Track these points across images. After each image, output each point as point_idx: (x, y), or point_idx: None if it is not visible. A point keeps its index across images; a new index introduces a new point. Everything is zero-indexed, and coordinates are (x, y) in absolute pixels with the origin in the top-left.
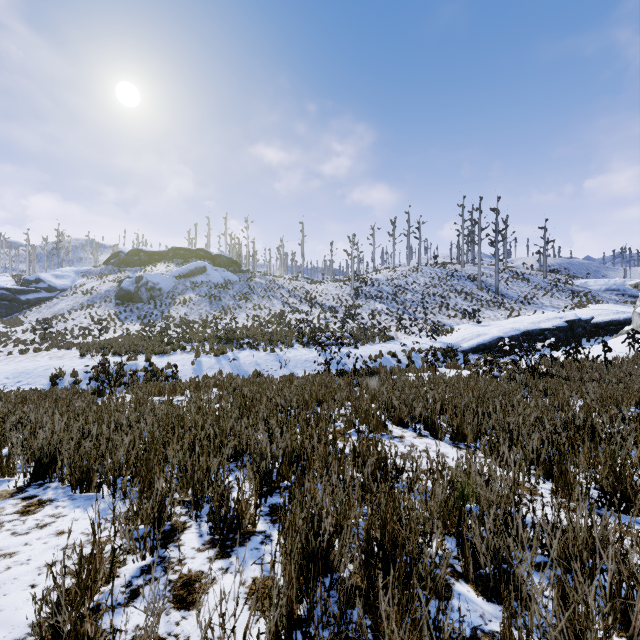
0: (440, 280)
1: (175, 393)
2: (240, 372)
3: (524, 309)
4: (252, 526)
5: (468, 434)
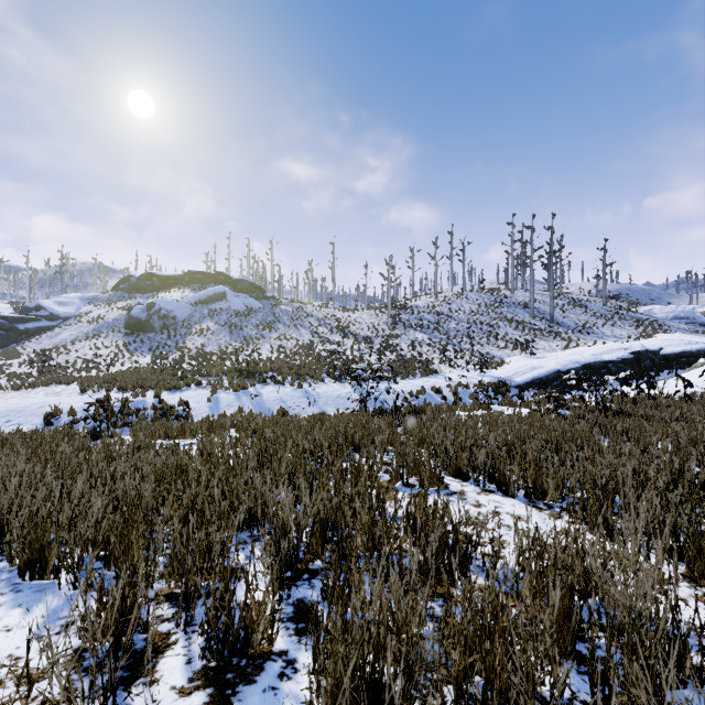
0: (488, 307)
1: (184, 435)
2: (263, 410)
3: (583, 339)
4: (267, 643)
5: (548, 490)
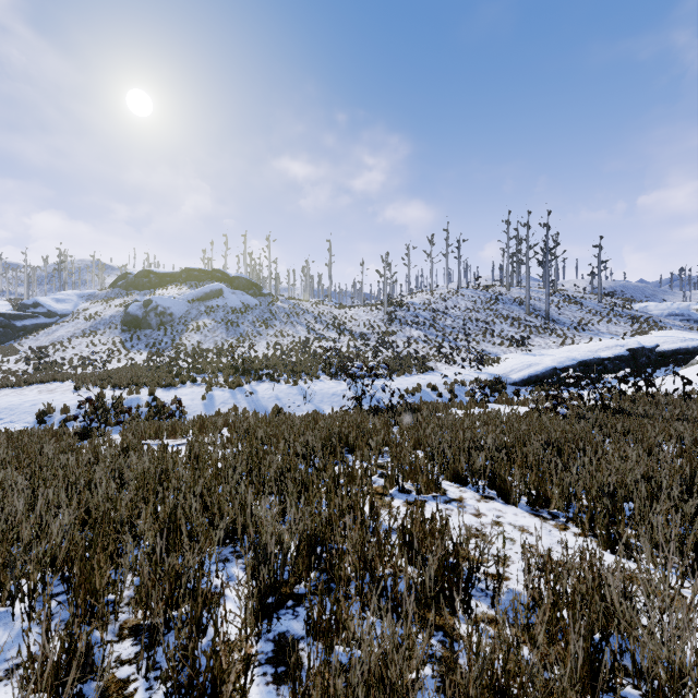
0: (483, 304)
1: (175, 435)
2: (258, 408)
3: (578, 336)
4: (240, 694)
5: (552, 497)
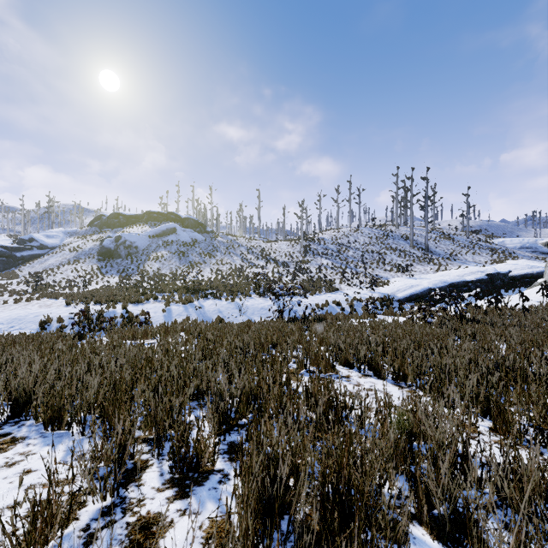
0: (377, 239)
1: (147, 337)
2: (205, 318)
3: (450, 264)
4: (211, 464)
5: (408, 374)
